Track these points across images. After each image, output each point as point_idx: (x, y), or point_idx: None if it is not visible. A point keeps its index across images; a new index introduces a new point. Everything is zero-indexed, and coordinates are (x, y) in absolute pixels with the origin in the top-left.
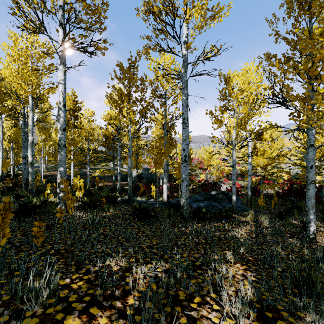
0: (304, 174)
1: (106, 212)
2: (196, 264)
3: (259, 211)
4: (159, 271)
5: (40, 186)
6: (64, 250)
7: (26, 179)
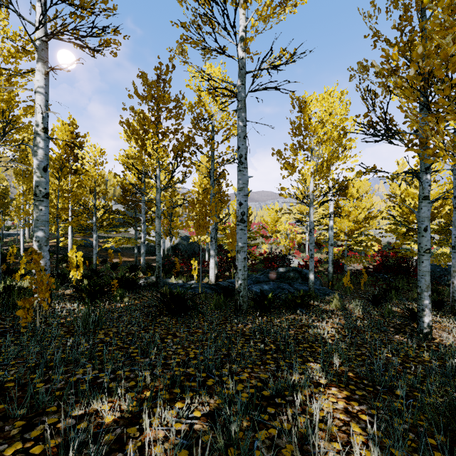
0: (401, 243)
1: (116, 303)
2: (264, 393)
3: (345, 294)
4: (197, 416)
5: (17, 264)
6: (13, 383)
7: None
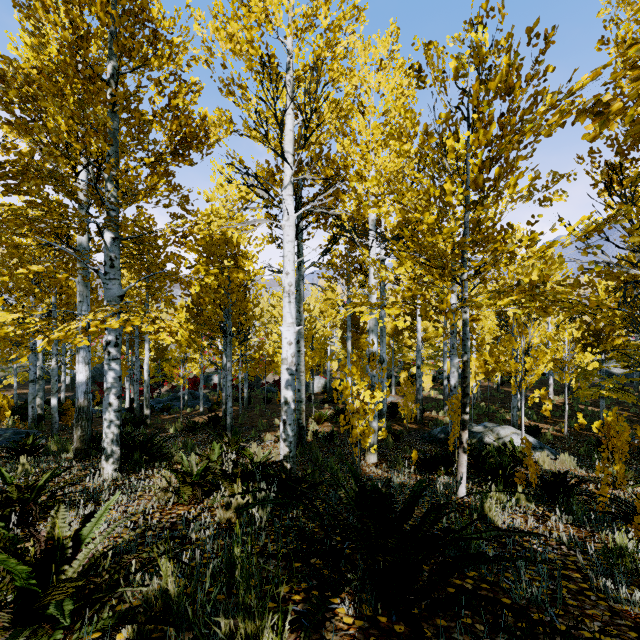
0: None
1: None
2: None
3: None
4: None
5: None
6: None
7: None
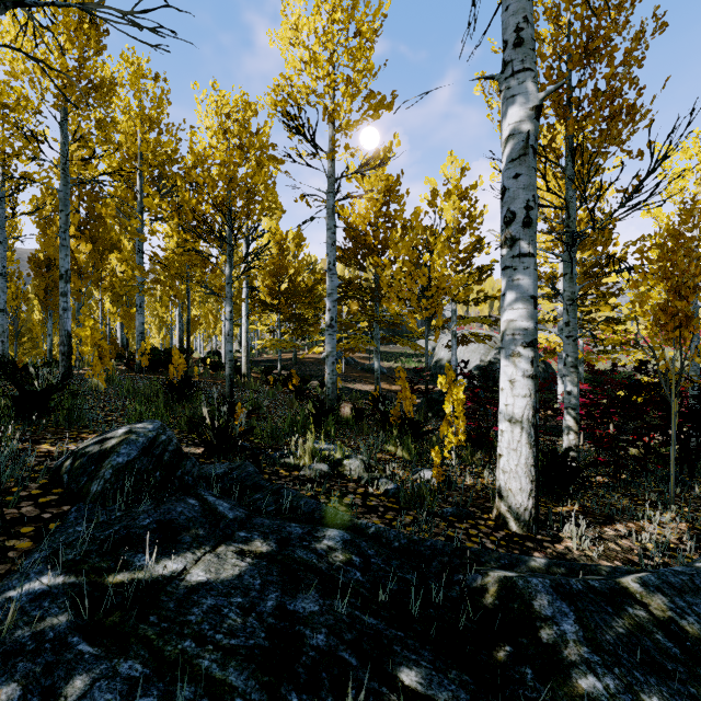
0: None
1: None
2: None
3: None
4: None
5: None
6: None
7: (67, 342)
